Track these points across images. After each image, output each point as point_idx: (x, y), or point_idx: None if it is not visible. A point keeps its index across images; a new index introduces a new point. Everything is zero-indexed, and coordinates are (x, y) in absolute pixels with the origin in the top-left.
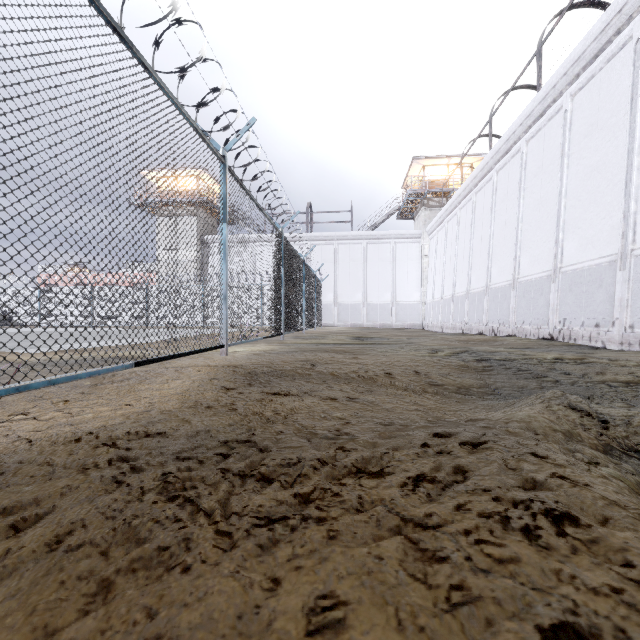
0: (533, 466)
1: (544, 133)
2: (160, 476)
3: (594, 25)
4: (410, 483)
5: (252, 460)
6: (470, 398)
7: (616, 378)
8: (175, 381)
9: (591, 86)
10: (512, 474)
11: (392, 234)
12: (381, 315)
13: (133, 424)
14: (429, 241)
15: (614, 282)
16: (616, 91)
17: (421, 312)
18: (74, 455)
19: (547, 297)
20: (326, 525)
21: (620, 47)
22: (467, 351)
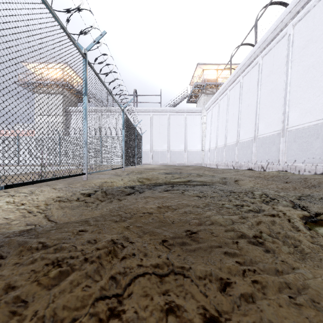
0: None
1: (314, 12)
2: None
3: None
4: None
5: None
6: None
7: None
8: None
9: None
10: None
11: (185, 109)
12: (178, 158)
13: None
14: (206, 114)
15: None
16: None
17: (202, 156)
18: None
19: None
20: None
21: None
22: None
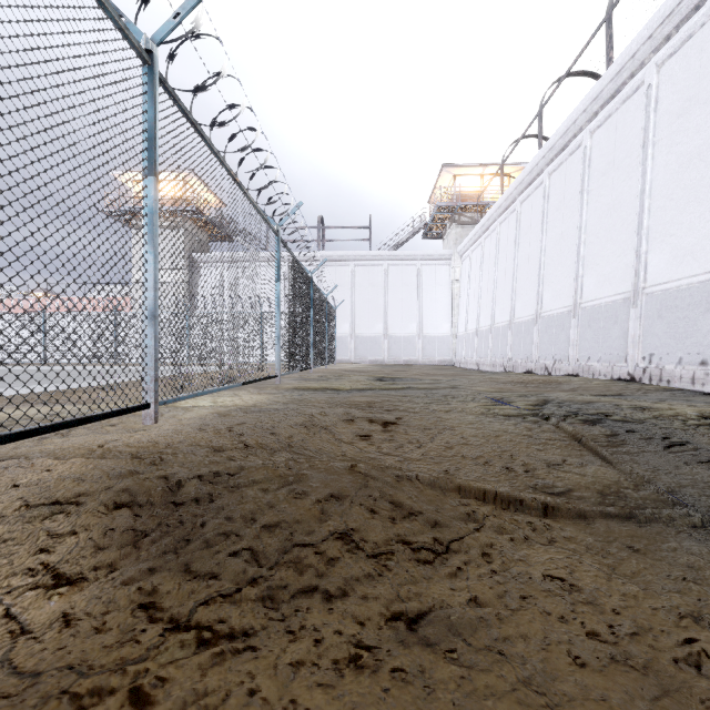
0: None
1: (616, 119)
2: None
3: None
4: None
5: None
6: (648, 525)
7: None
8: None
9: (687, 49)
10: None
11: (418, 254)
12: (405, 349)
13: None
14: (461, 263)
15: None
16: None
17: (451, 346)
18: None
19: (624, 326)
20: None
21: None
22: (548, 402)
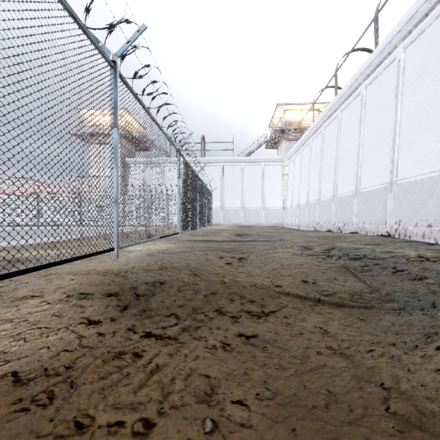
0: None
1: (380, 79)
2: None
3: None
4: None
5: None
6: (371, 309)
7: None
8: (30, 300)
9: (421, 39)
10: None
11: (262, 159)
12: (254, 217)
13: None
14: (288, 164)
15: None
16: None
17: (283, 215)
18: None
19: (384, 203)
20: None
21: None
22: (334, 248)
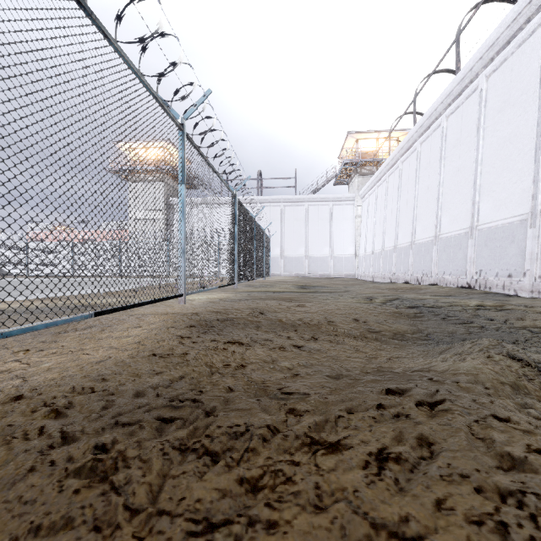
0: (502, 435)
1: (462, 110)
2: (92, 450)
3: (507, 15)
4: (372, 462)
5: (196, 427)
6: (406, 343)
7: (535, 324)
8: (135, 329)
9: (504, 68)
10: (482, 446)
11: (330, 197)
12: (321, 266)
13: (83, 377)
14: (362, 203)
15: (525, 238)
16: (526, 72)
17: (355, 264)
18: (6, 420)
19: (465, 251)
20: (278, 535)
21: (530, 34)
22: (398, 298)
